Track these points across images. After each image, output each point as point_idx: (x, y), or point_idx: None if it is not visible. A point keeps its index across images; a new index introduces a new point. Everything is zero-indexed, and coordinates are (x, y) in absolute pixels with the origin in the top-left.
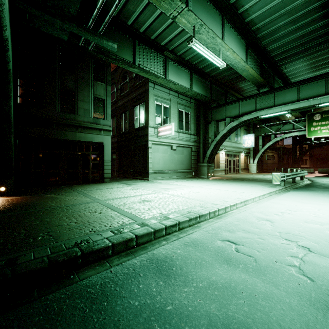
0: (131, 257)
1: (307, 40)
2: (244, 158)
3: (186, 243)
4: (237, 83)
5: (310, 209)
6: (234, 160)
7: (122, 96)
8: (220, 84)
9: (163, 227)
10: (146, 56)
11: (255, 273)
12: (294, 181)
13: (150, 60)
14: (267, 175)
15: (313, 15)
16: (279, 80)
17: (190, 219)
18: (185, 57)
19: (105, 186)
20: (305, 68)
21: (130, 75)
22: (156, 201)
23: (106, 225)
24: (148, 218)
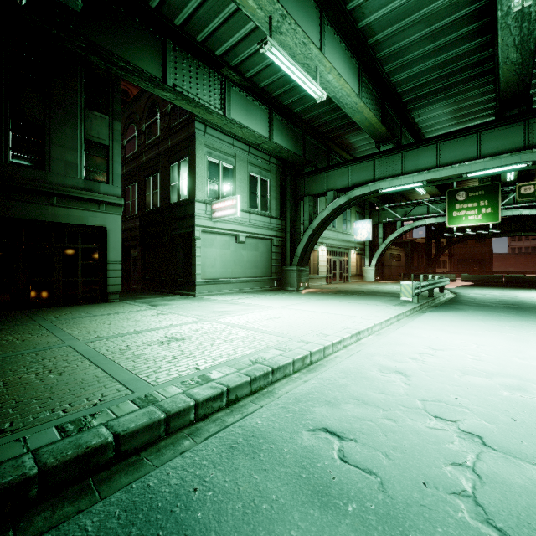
0: (88, 502)
1: (451, 71)
2: (357, 258)
3: (234, 444)
4: (345, 135)
5: (464, 345)
6: (341, 260)
7: (149, 145)
8: (319, 134)
9: (191, 405)
10: (188, 71)
11: (383, 530)
12: (431, 294)
13: (197, 81)
14: (391, 284)
15: (462, 28)
16: (409, 135)
17: (253, 378)
18: (259, 82)
19: (107, 309)
20: (446, 118)
21: (163, 108)
22: (194, 340)
23: (55, 410)
24: (163, 383)
